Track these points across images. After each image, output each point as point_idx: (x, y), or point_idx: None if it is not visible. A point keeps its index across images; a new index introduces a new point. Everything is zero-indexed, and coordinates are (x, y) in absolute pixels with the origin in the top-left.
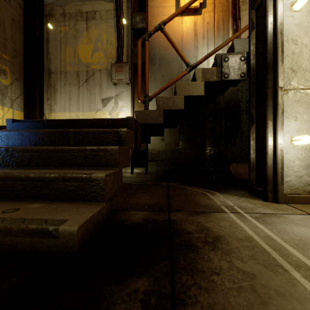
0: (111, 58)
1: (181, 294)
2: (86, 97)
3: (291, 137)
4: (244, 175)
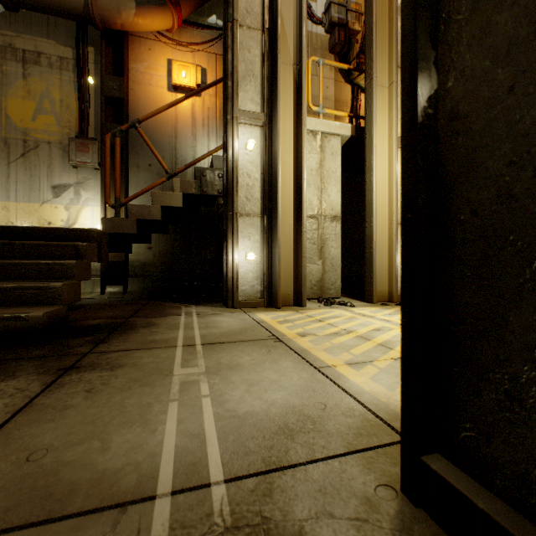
0: (68, 128)
1: (110, 338)
2: (23, 180)
3: (246, 253)
4: None
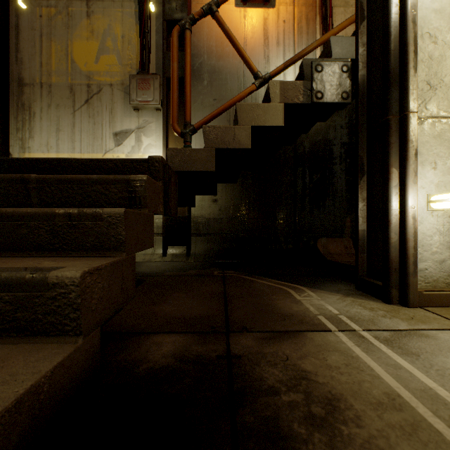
0: (129, 66)
1: None
2: (87, 129)
3: (428, 196)
4: (338, 256)
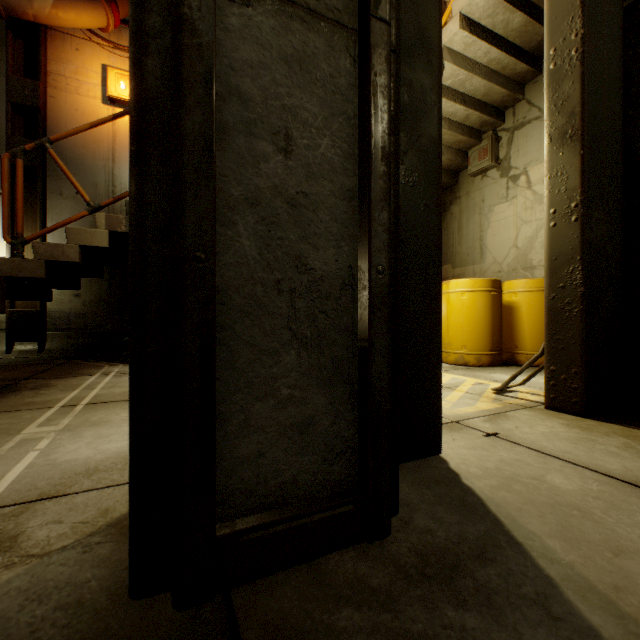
0: None
1: None
2: None
3: None
4: None
